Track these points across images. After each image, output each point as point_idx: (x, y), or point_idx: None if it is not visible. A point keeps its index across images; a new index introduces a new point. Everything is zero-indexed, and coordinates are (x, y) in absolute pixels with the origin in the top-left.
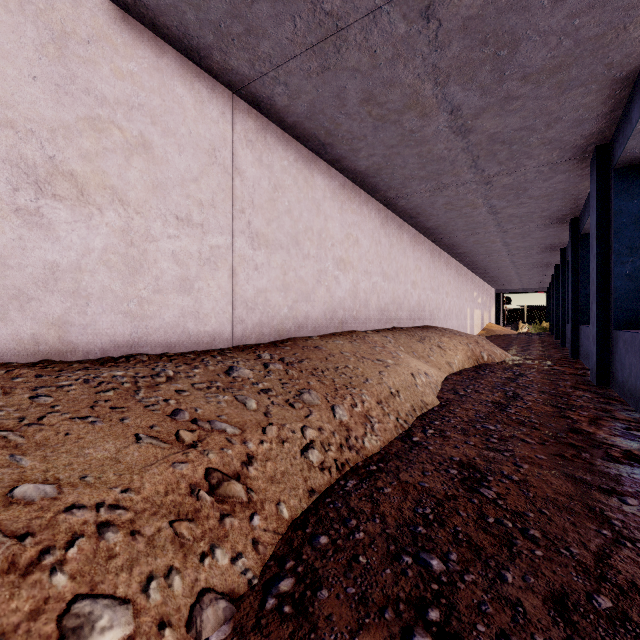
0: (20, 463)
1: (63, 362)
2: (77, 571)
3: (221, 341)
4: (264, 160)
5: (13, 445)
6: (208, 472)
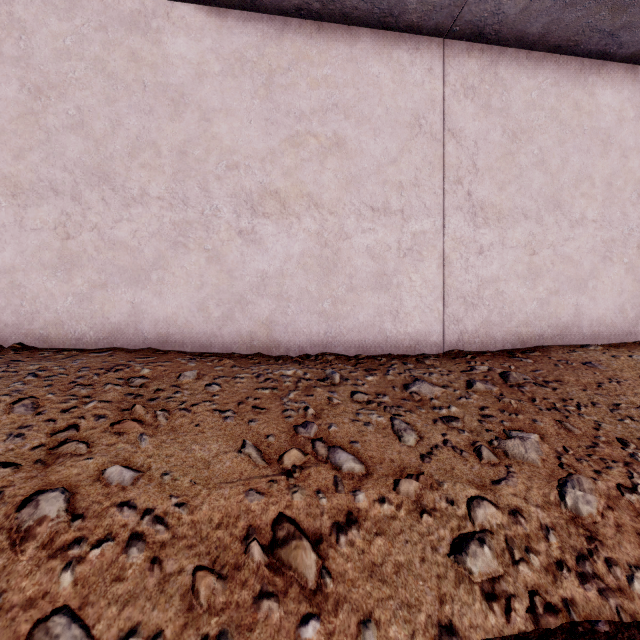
0: (141, 443)
1: (267, 356)
2: (84, 577)
3: (427, 345)
4: (494, 104)
5: (156, 425)
6: (279, 518)
